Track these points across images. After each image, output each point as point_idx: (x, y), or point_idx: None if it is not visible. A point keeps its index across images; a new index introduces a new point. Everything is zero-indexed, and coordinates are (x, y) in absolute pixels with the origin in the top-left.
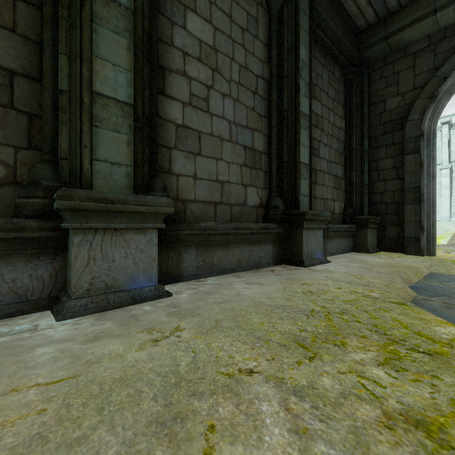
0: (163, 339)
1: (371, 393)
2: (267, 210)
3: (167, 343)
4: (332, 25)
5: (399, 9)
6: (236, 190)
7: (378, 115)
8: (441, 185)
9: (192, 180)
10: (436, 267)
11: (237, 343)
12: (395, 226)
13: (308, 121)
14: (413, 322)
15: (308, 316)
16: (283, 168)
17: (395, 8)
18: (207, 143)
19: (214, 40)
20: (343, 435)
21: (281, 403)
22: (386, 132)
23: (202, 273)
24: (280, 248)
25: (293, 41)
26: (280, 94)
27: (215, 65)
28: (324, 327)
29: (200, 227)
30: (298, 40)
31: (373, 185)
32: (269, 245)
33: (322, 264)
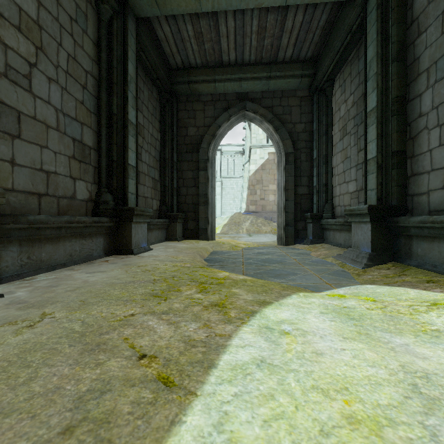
0: (38, 323)
1: (197, 303)
2: (97, 204)
3: (45, 323)
4: (152, 54)
5: (197, 67)
6: (64, 183)
7: (183, 137)
8: (217, 192)
9: (8, 166)
10: (216, 247)
11: (112, 307)
12: (194, 220)
13: (135, 130)
14: (209, 274)
15: (154, 283)
16: (113, 167)
17: (194, 65)
18: (29, 127)
19: (38, 15)
20: (190, 317)
21: (159, 319)
22: (188, 151)
23: (28, 271)
24: (110, 240)
25: (123, 55)
26: (110, 97)
27: (39, 43)
28: (166, 285)
29: (28, 221)
30: (127, 56)
31: (180, 189)
32: (101, 238)
33: (147, 251)
